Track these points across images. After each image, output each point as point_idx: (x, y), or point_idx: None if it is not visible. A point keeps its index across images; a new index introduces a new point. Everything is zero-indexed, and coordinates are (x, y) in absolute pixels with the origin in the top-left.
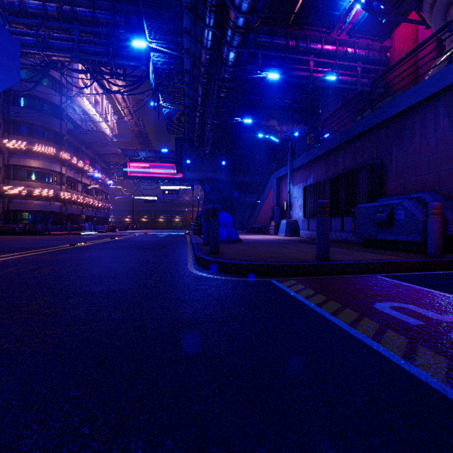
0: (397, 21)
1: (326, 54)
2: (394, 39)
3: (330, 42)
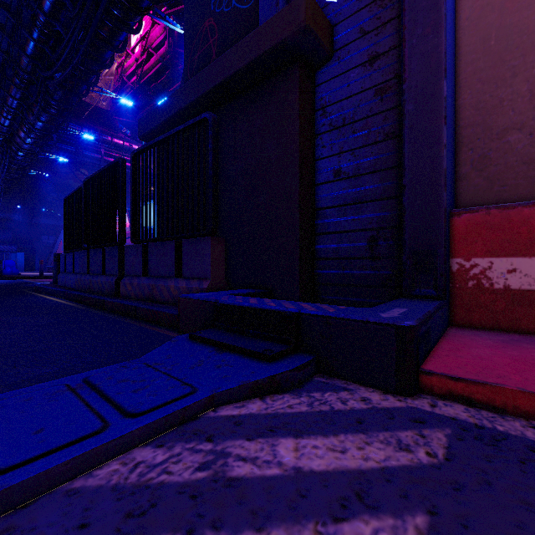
0: None
1: (116, 145)
2: None
3: (119, 137)
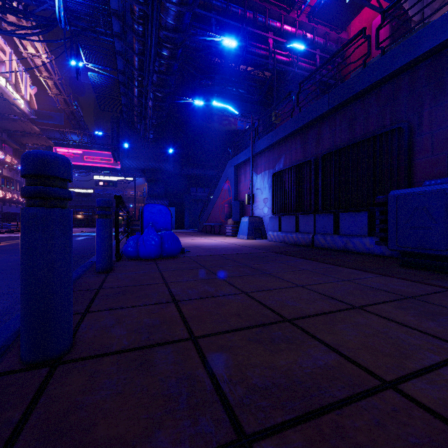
0: (355, 11)
1: (286, 34)
2: (350, 32)
3: (289, 23)
